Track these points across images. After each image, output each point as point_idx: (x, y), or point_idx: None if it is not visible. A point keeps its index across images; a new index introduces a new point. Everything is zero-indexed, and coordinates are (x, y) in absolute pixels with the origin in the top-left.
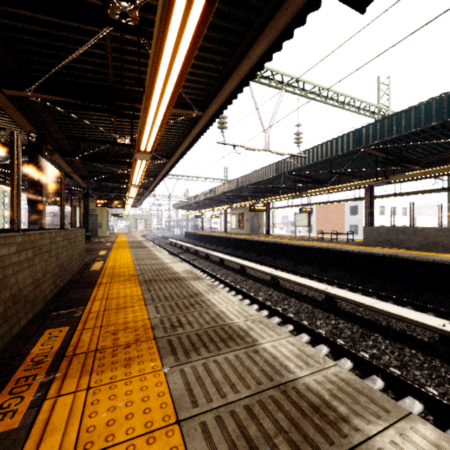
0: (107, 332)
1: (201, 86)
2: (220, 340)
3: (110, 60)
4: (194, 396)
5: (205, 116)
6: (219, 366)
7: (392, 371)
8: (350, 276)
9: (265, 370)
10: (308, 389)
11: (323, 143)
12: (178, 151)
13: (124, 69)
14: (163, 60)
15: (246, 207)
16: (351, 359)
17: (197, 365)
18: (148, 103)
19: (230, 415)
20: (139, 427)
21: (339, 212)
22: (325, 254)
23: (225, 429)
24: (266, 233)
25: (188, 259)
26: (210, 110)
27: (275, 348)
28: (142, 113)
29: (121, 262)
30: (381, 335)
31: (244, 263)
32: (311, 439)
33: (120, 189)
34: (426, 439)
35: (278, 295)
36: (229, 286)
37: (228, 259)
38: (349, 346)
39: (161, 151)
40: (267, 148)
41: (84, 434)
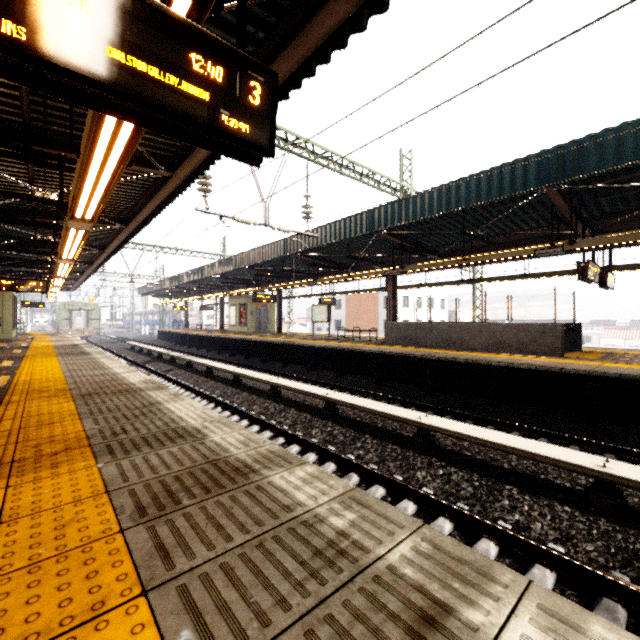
0: (26, 447)
1: (168, 141)
2: (168, 439)
3: (26, 95)
4: (127, 477)
5: (176, 178)
6: (159, 457)
7: (367, 465)
8: (367, 381)
9: (204, 454)
10: (237, 460)
11: (337, 222)
12: (139, 216)
13: (49, 107)
14: (102, 135)
15: (250, 296)
16: (336, 462)
17: (136, 458)
18: (84, 167)
19: (158, 482)
20: (67, 500)
21: (372, 304)
22: (341, 355)
23: (151, 490)
24: (277, 331)
25: (159, 370)
26: (182, 171)
27: (224, 439)
28: (76, 179)
29: (42, 375)
30: (372, 436)
31: (238, 371)
32: (222, 484)
33: (40, 263)
34: (306, 472)
35: (275, 407)
36: (215, 402)
37: (217, 366)
38: (338, 451)
39: (112, 212)
40: (266, 222)
41: (8, 511)
